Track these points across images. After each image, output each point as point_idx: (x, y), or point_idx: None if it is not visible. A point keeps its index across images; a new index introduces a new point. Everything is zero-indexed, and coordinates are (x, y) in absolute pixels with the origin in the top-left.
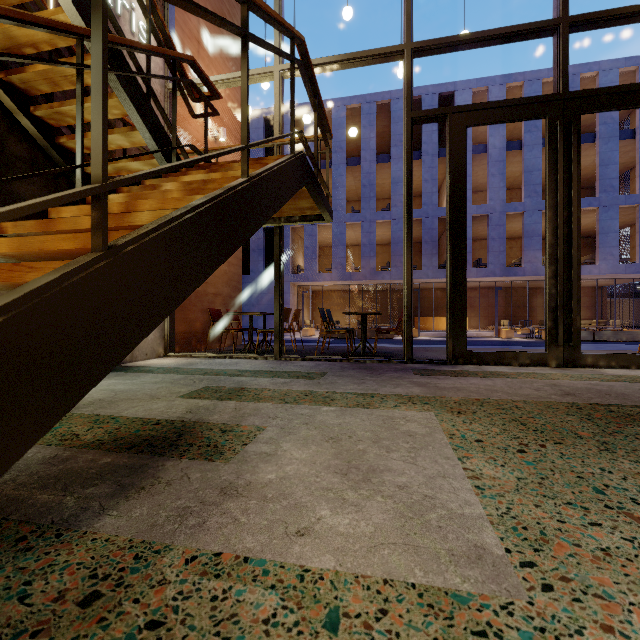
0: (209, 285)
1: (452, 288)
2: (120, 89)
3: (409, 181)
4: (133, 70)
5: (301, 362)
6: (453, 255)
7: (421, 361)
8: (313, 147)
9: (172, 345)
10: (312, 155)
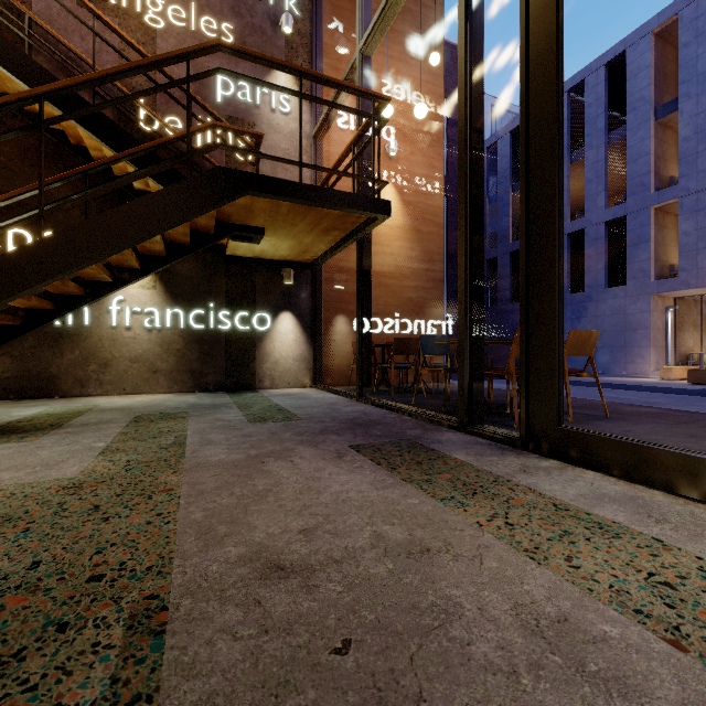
0: (379, 316)
1: (528, 283)
2: (157, 183)
3: (462, 101)
4: (274, 141)
5: (358, 406)
6: (530, 210)
7: (477, 431)
8: (698, 60)
9: (319, 377)
10: (270, 157)
